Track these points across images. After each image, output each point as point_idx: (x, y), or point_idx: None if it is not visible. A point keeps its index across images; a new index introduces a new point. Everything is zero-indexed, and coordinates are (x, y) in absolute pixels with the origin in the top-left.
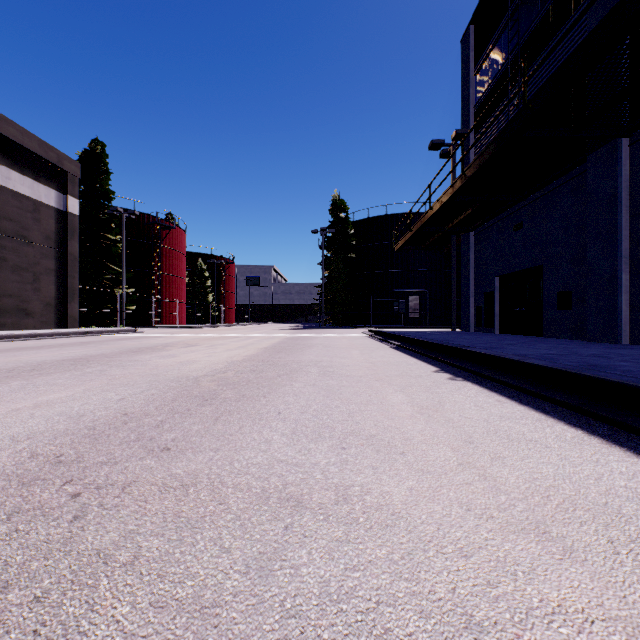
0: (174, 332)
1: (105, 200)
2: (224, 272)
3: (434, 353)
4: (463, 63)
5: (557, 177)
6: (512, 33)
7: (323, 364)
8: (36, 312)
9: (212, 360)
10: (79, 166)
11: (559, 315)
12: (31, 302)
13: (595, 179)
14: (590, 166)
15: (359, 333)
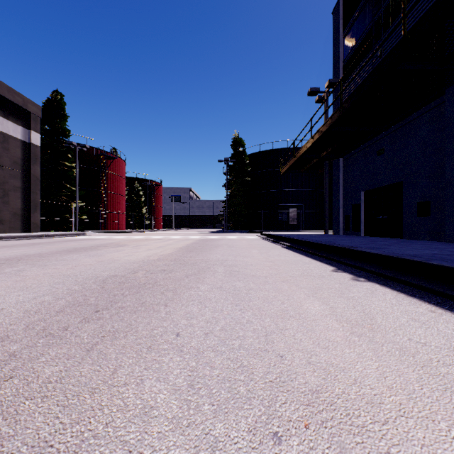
0: (114, 235)
1: (63, 136)
2: (154, 192)
3: (323, 252)
4: (334, 29)
5: (416, 109)
6: (375, 1)
7: (228, 263)
8: (5, 220)
9: (130, 259)
10: (41, 109)
11: (418, 221)
12: (1, 212)
13: (453, 108)
14: (448, 97)
15: (254, 236)
